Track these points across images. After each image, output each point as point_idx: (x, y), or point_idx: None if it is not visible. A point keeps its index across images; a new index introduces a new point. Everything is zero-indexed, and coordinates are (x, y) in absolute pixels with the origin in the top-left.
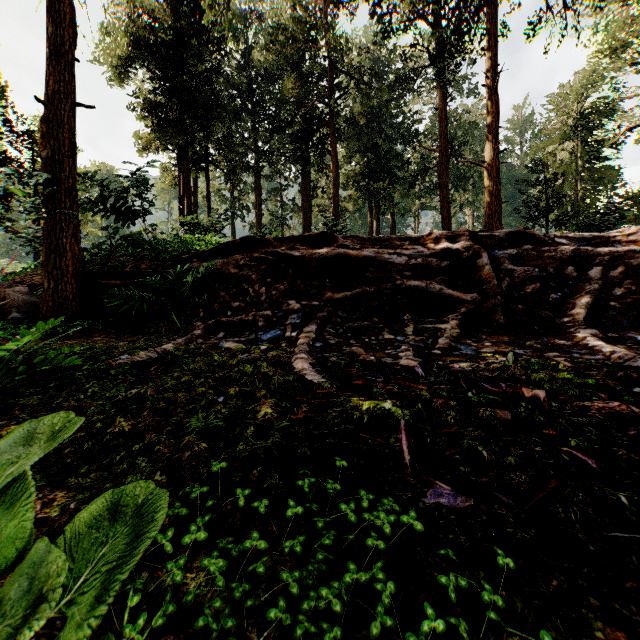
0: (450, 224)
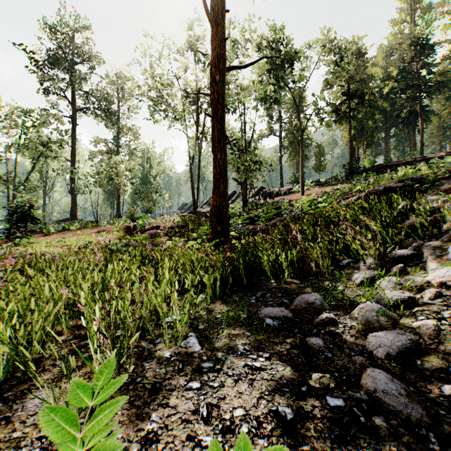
0: None
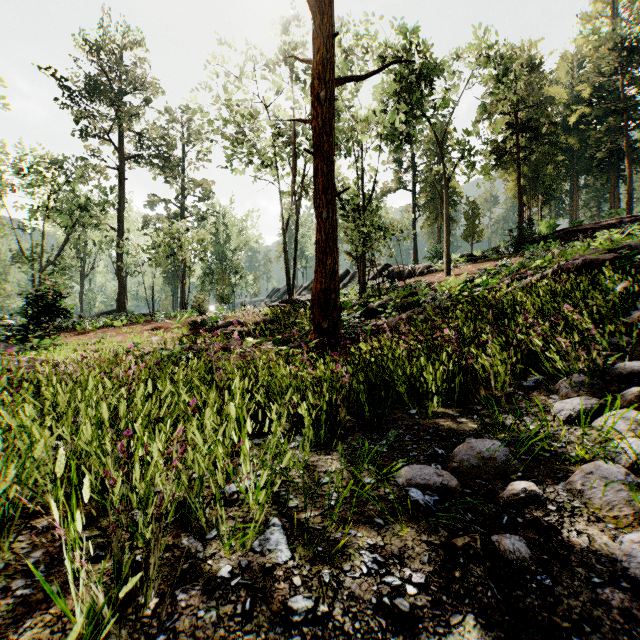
0: None
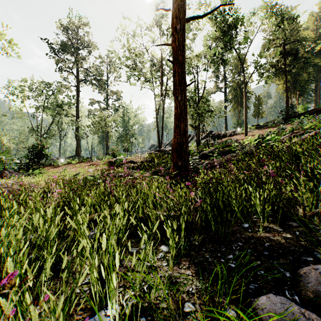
0: None
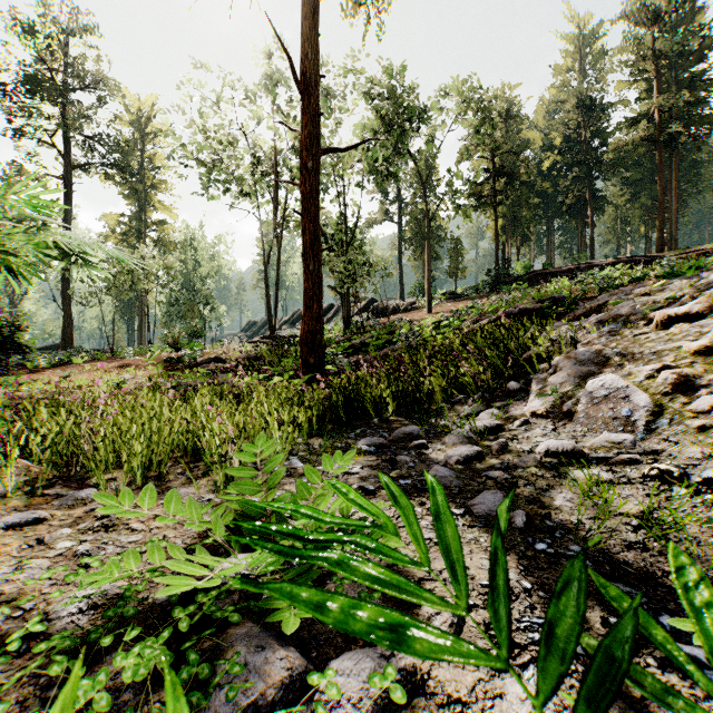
0: (673, 237)
